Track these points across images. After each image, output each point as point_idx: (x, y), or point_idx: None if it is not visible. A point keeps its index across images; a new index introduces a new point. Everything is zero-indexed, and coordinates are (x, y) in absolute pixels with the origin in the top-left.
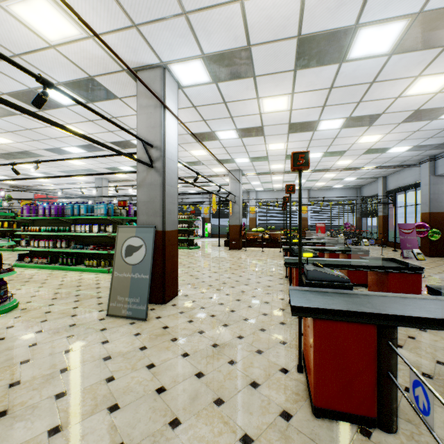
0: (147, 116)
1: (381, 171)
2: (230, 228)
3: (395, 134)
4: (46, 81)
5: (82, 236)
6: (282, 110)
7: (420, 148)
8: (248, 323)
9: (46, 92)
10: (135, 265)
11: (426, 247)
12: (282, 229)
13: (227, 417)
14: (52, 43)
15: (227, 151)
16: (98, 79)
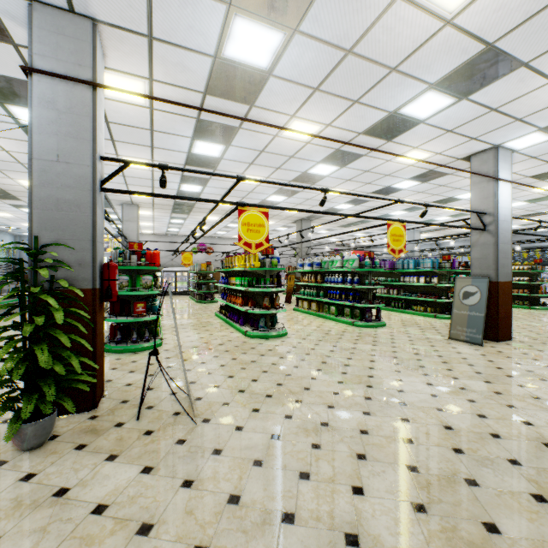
0: (479, 190)
1: None
2: None
3: None
4: (427, 205)
5: (408, 286)
6: None
7: None
8: None
9: (427, 210)
10: (471, 306)
11: None
12: None
13: (546, 384)
14: (411, 164)
15: None
16: (435, 169)
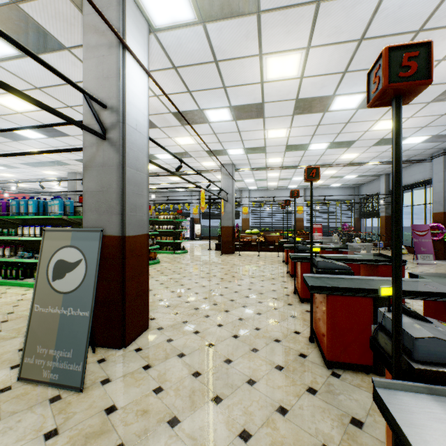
0: (97, 60)
1: (385, 168)
2: (222, 230)
3: (417, 119)
4: None
5: (34, 241)
6: (290, 78)
7: (438, 138)
8: (256, 392)
9: None
10: (68, 293)
11: (440, 251)
12: (277, 230)
13: None
14: None
15: (218, 139)
16: (25, 8)
